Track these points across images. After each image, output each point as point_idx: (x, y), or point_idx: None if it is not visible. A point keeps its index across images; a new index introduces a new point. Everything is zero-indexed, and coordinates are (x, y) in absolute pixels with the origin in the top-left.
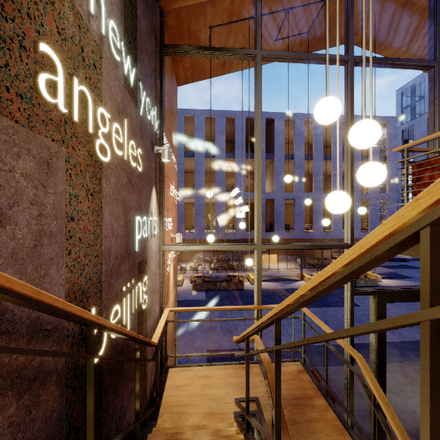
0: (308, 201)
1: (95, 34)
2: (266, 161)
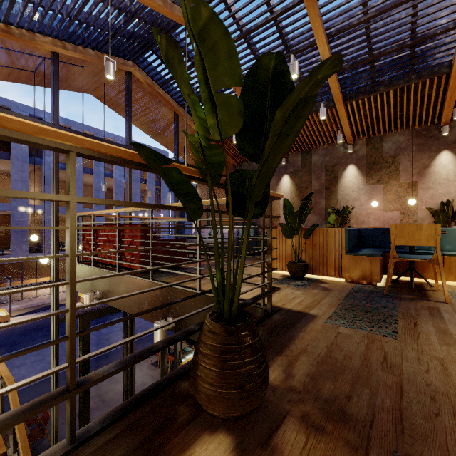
0: (34, 238)
1: None
2: (31, 166)
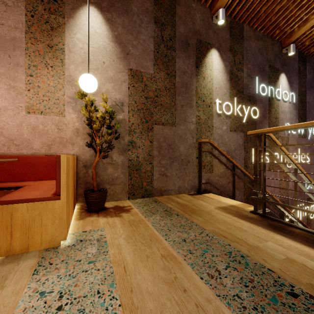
0: None
1: (286, 135)
2: None
